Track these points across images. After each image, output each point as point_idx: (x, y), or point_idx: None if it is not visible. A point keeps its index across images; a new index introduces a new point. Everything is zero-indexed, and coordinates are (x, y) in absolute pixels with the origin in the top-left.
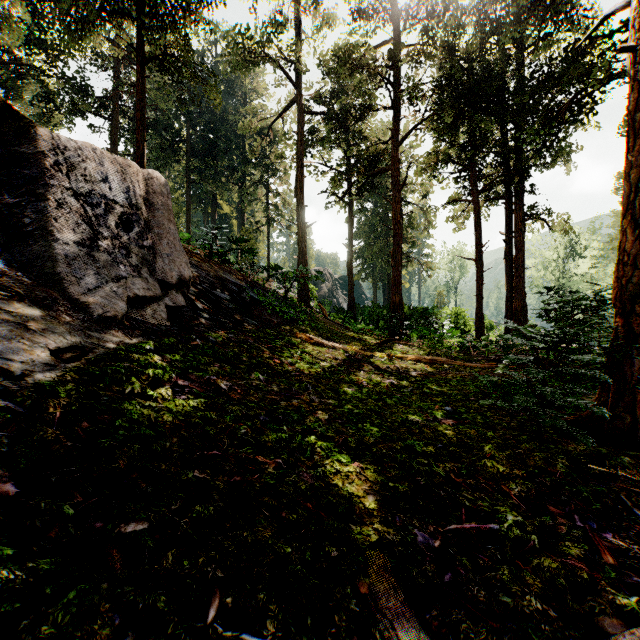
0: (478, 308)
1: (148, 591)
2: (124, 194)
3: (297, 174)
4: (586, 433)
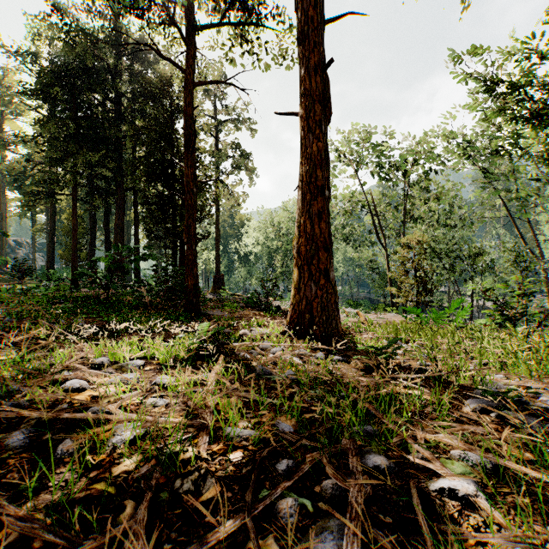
0: None
1: None
2: None
3: None
4: None
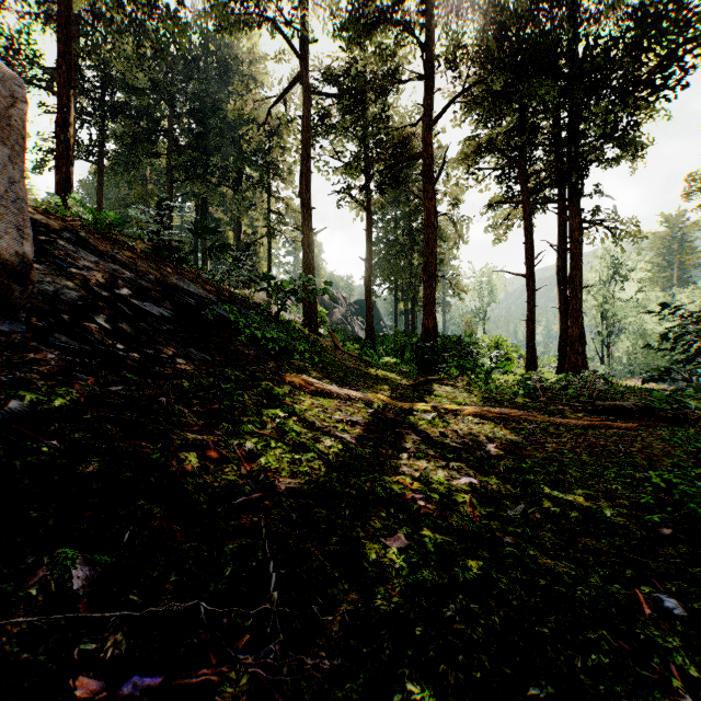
0: (529, 336)
1: None
2: None
3: (302, 167)
4: None
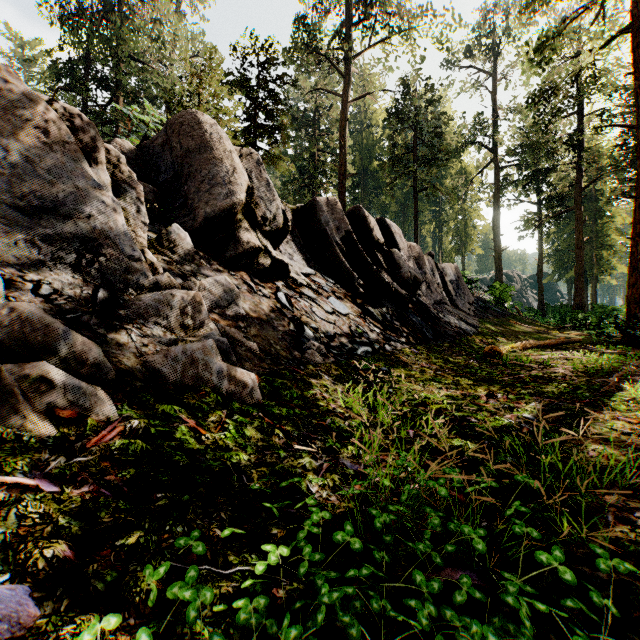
0: None
1: (512, 338)
2: (454, 277)
3: (494, 214)
4: (616, 345)
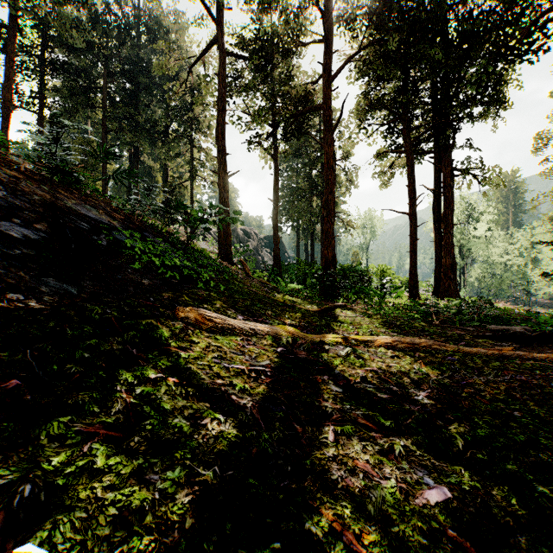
0: (412, 265)
1: None
2: None
3: (218, 118)
4: None
